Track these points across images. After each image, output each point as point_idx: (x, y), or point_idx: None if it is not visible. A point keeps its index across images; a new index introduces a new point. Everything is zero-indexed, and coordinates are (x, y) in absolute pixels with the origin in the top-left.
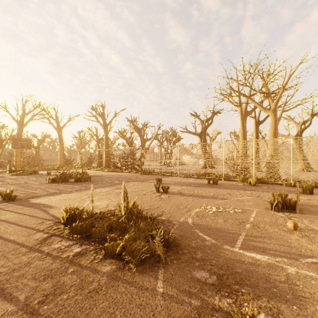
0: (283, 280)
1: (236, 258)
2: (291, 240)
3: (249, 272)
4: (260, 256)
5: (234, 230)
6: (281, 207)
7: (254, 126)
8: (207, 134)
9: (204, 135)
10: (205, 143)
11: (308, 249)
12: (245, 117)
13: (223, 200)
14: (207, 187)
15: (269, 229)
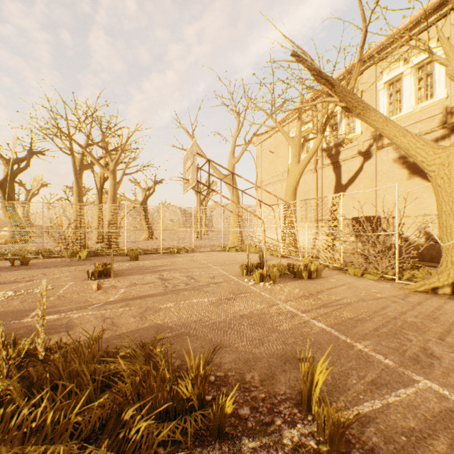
0: (64, 323)
1: (23, 326)
2: (91, 298)
3: (34, 329)
4: (53, 316)
5: (33, 306)
6: (100, 276)
7: (96, 185)
8: (22, 183)
9: (13, 185)
10: (14, 200)
11: (100, 299)
12: (81, 171)
13: (31, 282)
14: (8, 271)
15: (75, 295)
